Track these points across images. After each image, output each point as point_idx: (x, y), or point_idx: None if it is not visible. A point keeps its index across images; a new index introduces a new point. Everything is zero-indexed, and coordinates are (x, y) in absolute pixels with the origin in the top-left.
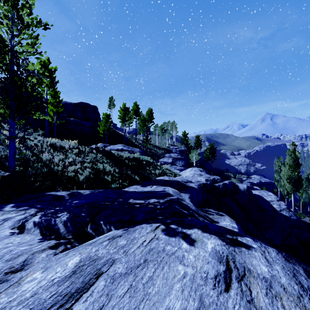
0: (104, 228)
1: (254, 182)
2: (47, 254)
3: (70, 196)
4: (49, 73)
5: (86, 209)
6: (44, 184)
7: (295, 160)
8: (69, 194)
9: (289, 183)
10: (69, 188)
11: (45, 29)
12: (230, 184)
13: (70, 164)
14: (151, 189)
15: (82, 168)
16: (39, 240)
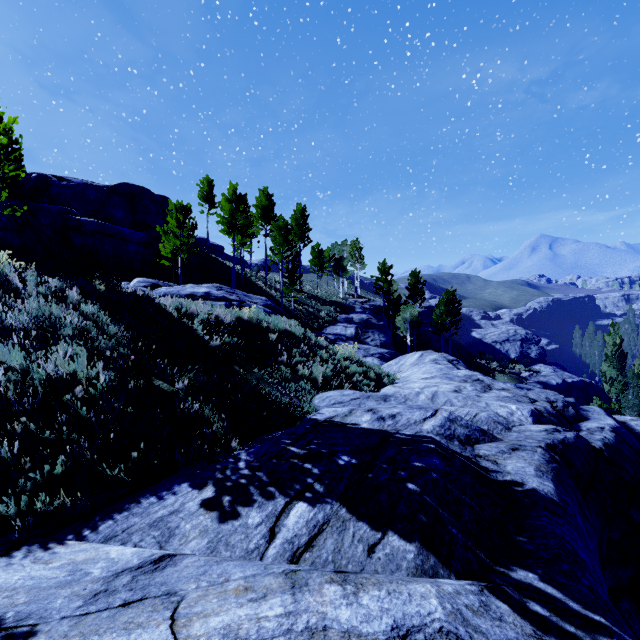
0: None
1: (551, 384)
2: None
3: None
4: None
5: None
6: None
7: None
8: None
9: None
10: None
11: None
12: (626, 431)
13: None
14: None
15: None
16: None
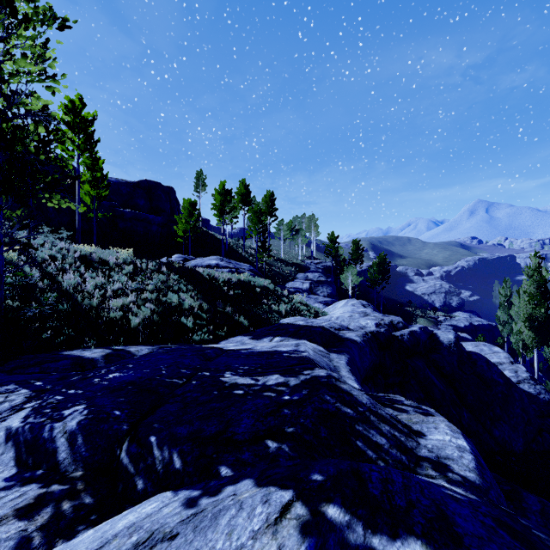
0: (158, 456)
1: (460, 326)
2: (1, 539)
3: (109, 361)
4: (83, 125)
5: (127, 399)
6: (61, 334)
7: (541, 286)
8: (107, 357)
9: (529, 328)
10: (111, 341)
11: (62, 29)
12: (423, 333)
13: (116, 294)
14: (271, 345)
15: (137, 302)
16: (4, 483)
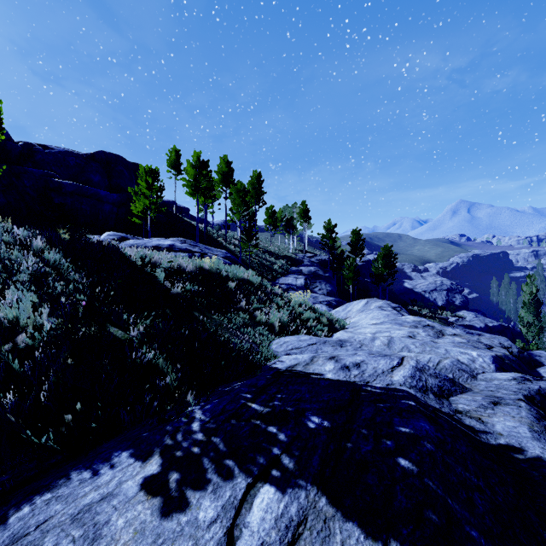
0: None
1: (475, 328)
2: None
3: None
4: None
5: None
6: None
7: None
8: None
9: None
10: None
11: None
12: None
13: None
14: None
15: None
16: None
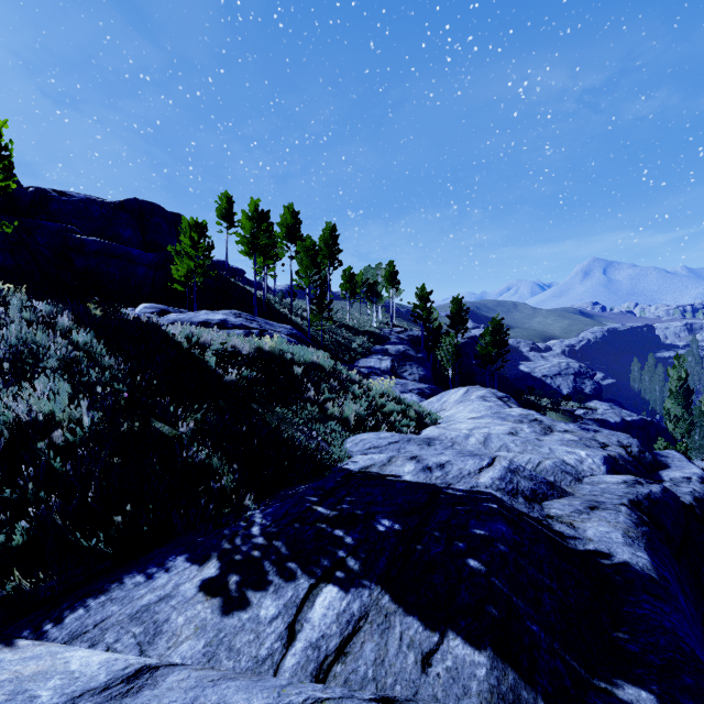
0: None
1: (608, 423)
2: None
3: None
4: None
5: None
6: None
7: None
8: None
9: None
10: None
11: None
12: None
13: None
14: None
15: None
16: None
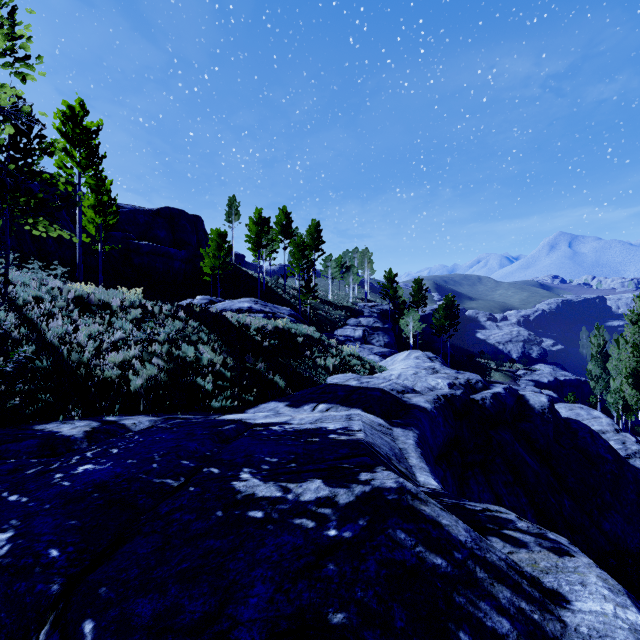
0: None
1: (543, 381)
2: None
3: (93, 440)
4: (84, 137)
5: (81, 522)
6: (38, 400)
7: None
8: (90, 434)
9: (633, 386)
10: (103, 409)
11: None
12: (508, 396)
13: (116, 346)
14: (314, 417)
15: (143, 356)
16: None
